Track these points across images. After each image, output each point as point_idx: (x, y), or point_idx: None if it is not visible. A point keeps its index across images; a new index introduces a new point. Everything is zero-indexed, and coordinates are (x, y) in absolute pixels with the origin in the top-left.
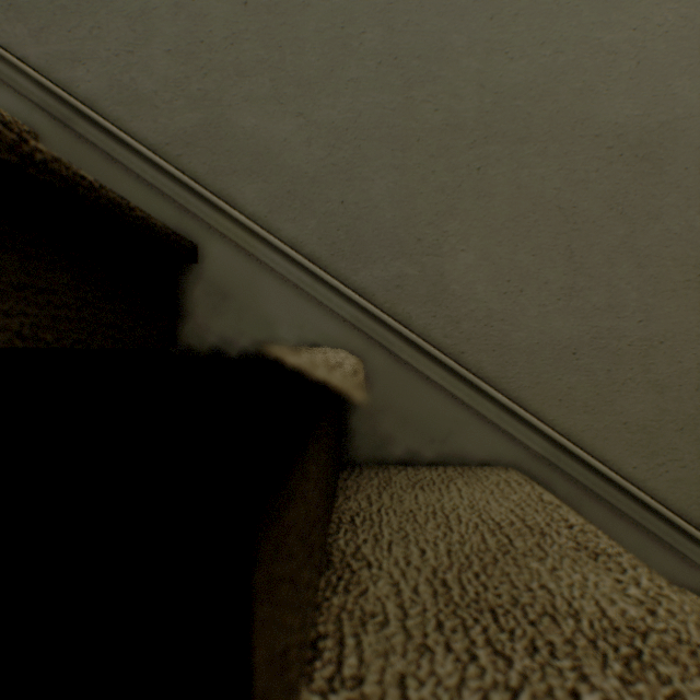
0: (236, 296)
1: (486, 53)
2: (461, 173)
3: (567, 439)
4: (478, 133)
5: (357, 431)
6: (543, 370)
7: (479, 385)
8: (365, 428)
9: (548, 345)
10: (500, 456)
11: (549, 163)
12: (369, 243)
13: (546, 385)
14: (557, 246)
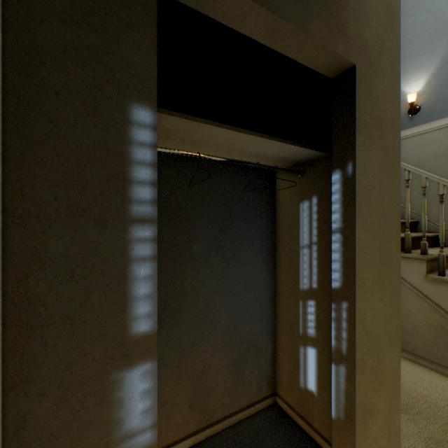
0: (401, 214)
1: (436, 185)
2: (432, 199)
3: (447, 230)
4: (435, 195)
5: (417, 229)
6: (444, 222)
7: (434, 224)
8: (418, 228)
9: (445, 219)
10: (438, 232)
11: (445, 197)
12: (419, 208)
13: (445, 224)
14: (447, 207)
